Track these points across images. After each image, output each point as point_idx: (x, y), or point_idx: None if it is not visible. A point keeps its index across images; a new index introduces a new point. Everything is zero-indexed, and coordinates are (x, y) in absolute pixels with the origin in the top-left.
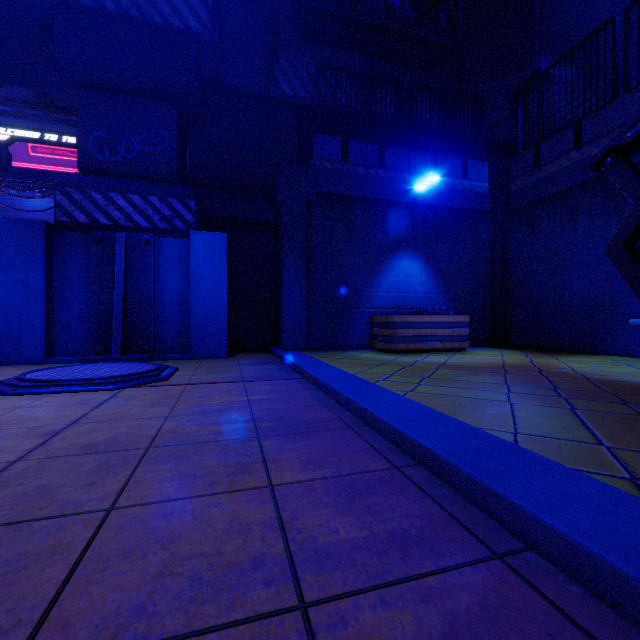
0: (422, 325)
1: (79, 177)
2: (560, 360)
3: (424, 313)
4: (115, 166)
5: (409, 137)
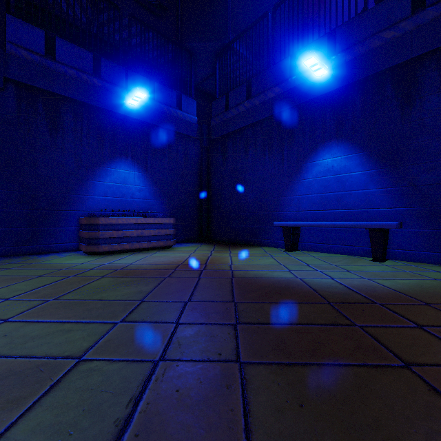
0: (128, 227)
1: None
2: (231, 254)
3: (135, 216)
4: None
5: (128, 59)
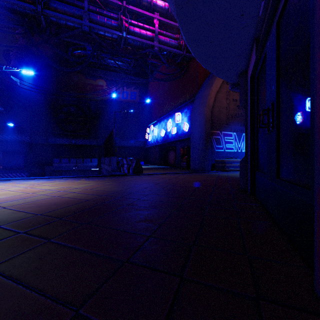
0: None
1: (2, 171)
2: None
3: None
4: (10, 167)
5: (77, 155)
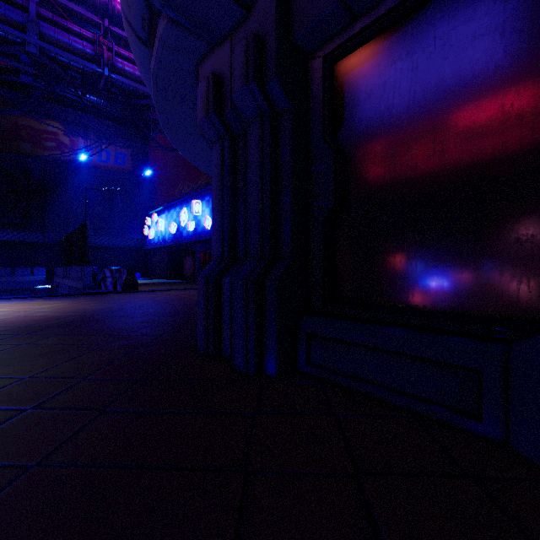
0: None
1: None
2: None
3: None
4: None
5: None
